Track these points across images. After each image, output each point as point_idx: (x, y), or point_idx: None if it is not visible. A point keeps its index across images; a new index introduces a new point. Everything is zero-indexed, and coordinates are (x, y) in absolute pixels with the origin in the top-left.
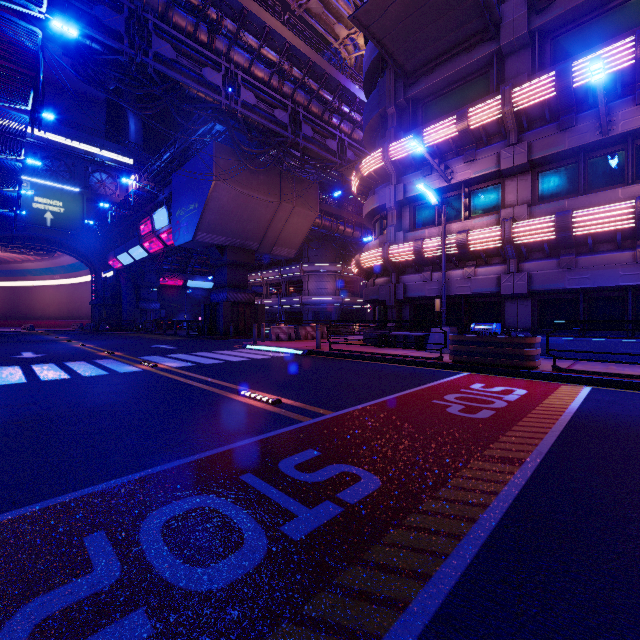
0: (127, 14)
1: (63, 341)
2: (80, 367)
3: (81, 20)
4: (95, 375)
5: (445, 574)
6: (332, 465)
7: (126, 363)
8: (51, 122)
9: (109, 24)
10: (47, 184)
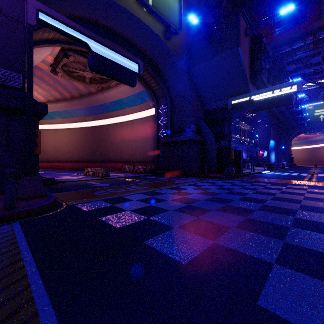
0: (322, 53)
1: (312, 169)
2: (294, 174)
3: (305, 68)
4: (292, 175)
5: (276, 182)
6: (289, 181)
7: (308, 174)
8: (323, 74)
9: (315, 62)
10: (320, 103)
